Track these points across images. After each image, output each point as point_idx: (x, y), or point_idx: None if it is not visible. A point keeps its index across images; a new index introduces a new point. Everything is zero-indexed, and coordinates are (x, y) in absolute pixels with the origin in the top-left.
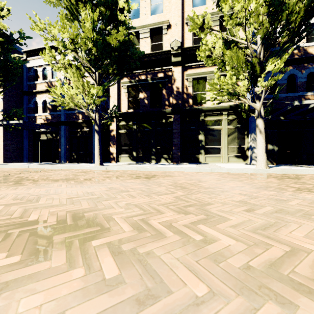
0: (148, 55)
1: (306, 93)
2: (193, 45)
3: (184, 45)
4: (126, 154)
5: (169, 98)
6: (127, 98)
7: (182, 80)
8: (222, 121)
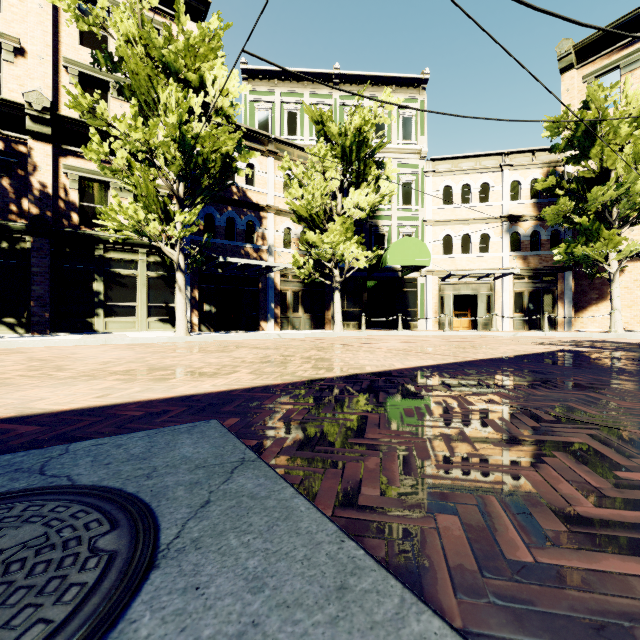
0: None
1: (245, 244)
2: (80, 119)
3: (59, 105)
4: None
5: (19, 199)
6: None
7: (56, 172)
8: (138, 264)
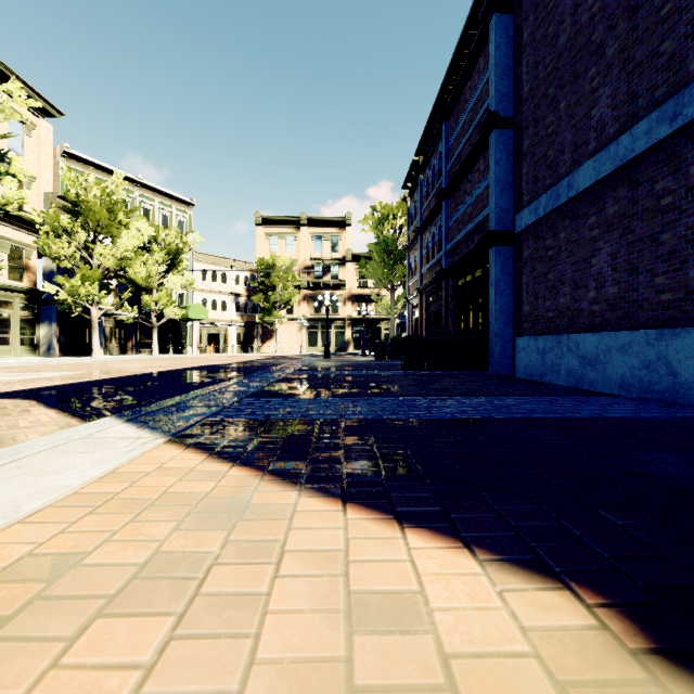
0: None
1: None
2: None
3: None
4: None
5: None
6: None
7: None
8: (13, 305)
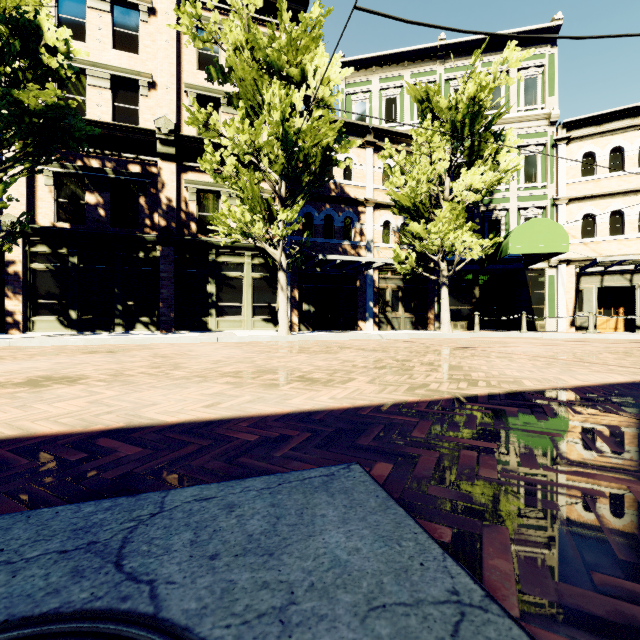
0: (107, 125)
1: (343, 242)
2: (197, 136)
3: (181, 127)
4: (51, 315)
5: (152, 214)
6: (53, 197)
7: (179, 187)
8: (245, 266)
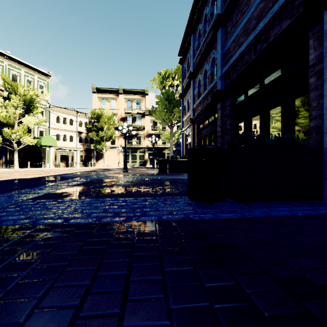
0: None
1: None
2: None
3: None
4: None
5: None
6: None
7: None
8: None
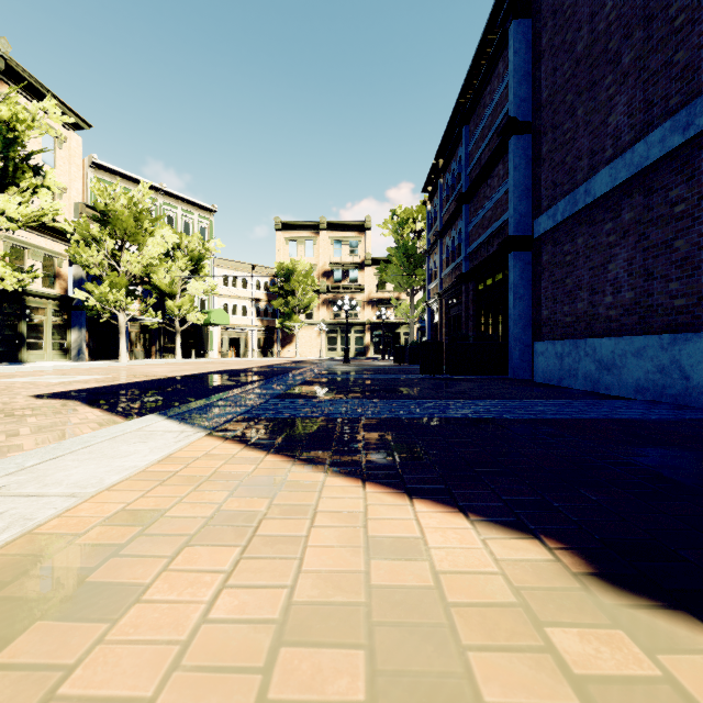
0: None
1: None
2: None
3: None
4: None
5: None
6: None
7: None
8: (46, 311)
